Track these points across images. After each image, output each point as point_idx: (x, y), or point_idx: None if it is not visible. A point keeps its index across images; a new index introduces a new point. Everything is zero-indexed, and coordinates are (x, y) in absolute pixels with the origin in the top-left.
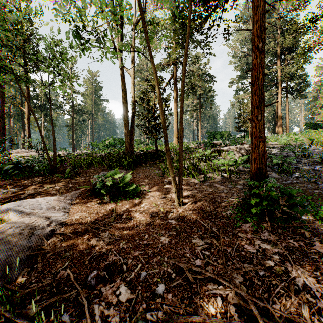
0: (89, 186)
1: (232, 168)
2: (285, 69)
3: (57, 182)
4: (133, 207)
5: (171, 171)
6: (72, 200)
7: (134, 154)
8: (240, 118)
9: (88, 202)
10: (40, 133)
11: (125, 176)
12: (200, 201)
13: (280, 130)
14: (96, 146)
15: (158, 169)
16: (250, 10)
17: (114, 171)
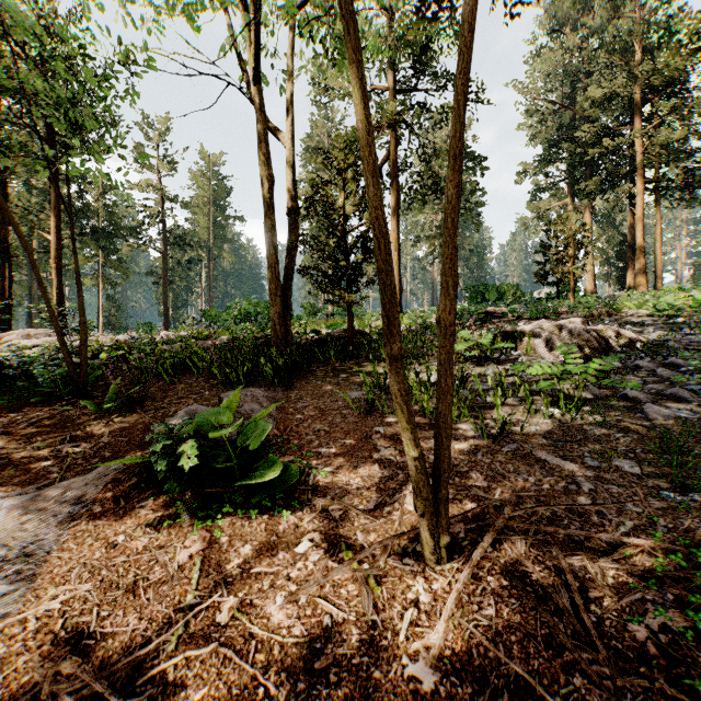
0: (138, 459)
1: (565, 386)
2: (655, 137)
3: (76, 428)
4: (267, 557)
5: (410, 439)
6: (78, 508)
7: (294, 343)
8: (550, 253)
9: (124, 520)
10: (42, 291)
11: (252, 429)
12: (514, 541)
13: (641, 282)
14: (214, 319)
15: (356, 386)
16: (567, 2)
17: (216, 410)
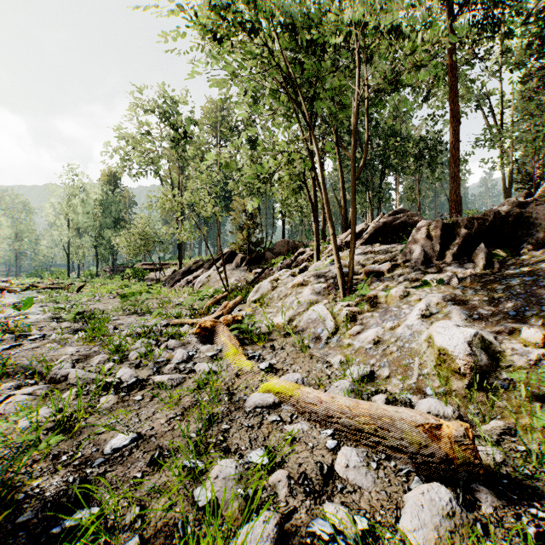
0: None
1: None
2: None
3: None
4: None
5: None
6: None
7: None
8: None
9: None
10: None
11: None
12: None
13: None
14: None
15: None
16: None
17: None
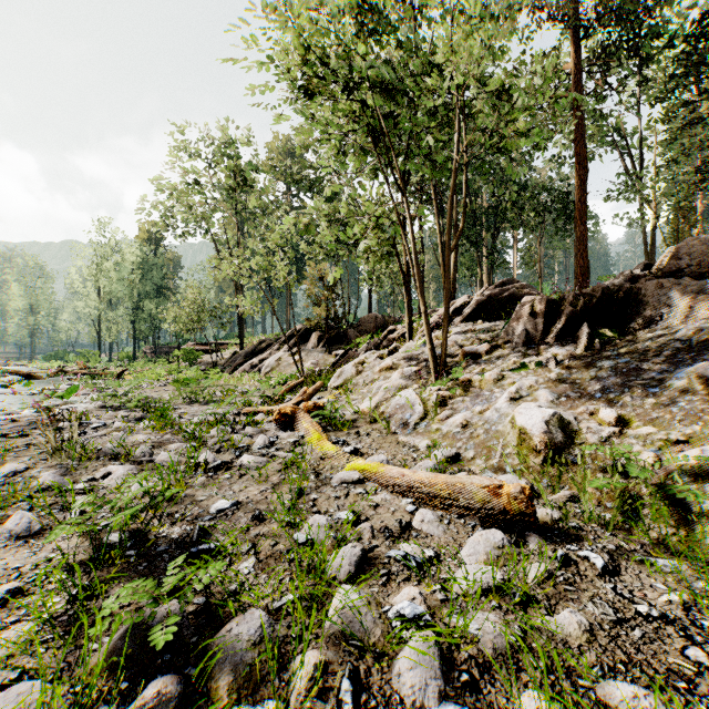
0: None
1: None
2: None
3: None
4: None
5: None
6: None
7: None
8: None
9: None
10: None
11: None
12: None
13: None
14: None
15: None
16: None
17: None
